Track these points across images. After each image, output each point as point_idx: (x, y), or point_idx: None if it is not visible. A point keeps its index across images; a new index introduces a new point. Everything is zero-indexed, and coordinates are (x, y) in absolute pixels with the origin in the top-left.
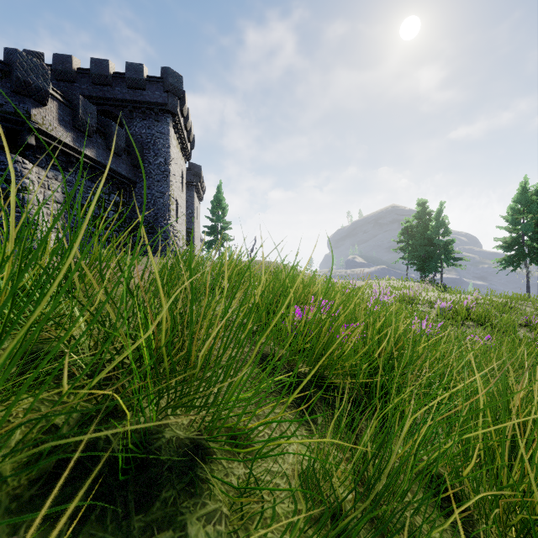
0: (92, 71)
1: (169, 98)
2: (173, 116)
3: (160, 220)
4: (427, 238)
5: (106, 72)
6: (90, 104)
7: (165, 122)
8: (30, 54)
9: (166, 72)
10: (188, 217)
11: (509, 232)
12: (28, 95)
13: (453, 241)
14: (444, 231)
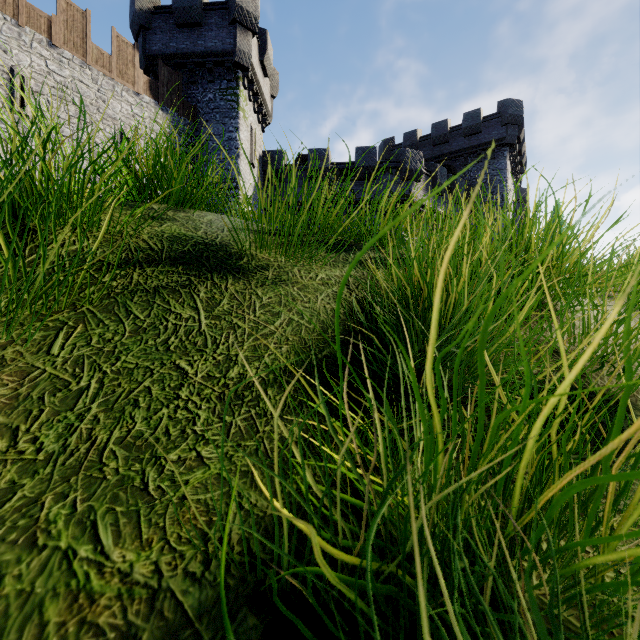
0: (432, 136)
1: (507, 131)
2: (510, 147)
3: None
4: None
5: (444, 131)
6: (443, 168)
7: (501, 157)
8: (387, 142)
9: (505, 105)
10: None
11: None
12: (410, 179)
13: None
14: None
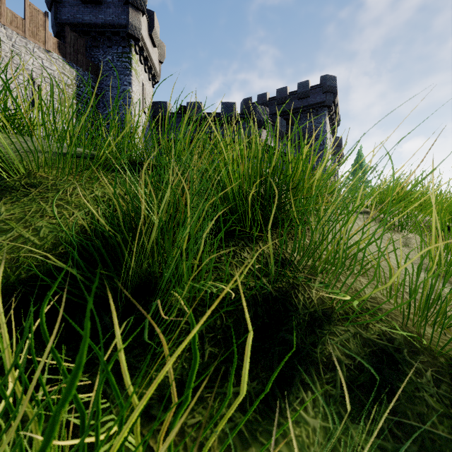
0: (277, 98)
1: (326, 97)
2: (328, 108)
3: None
4: None
5: (285, 95)
6: (283, 120)
7: (322, 114)
8: (246, 100)
9: (325, 79)
10: None
11: None
12: (259, 127)
13: None
14: None
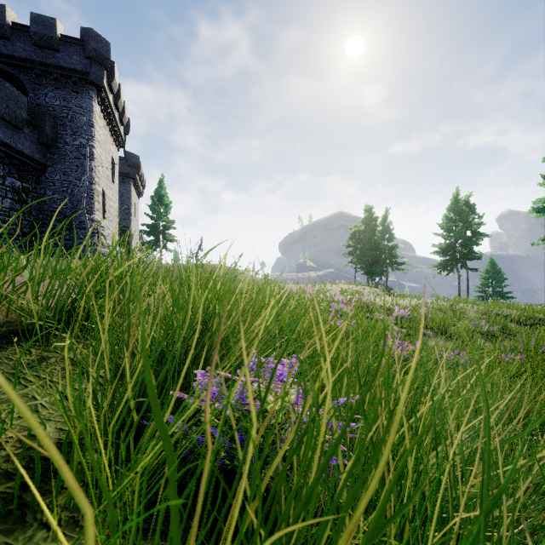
0: None
1: (92, 66)
2: (98, 89)
3: (79, 214)
4: (374, 243)
5: (1, 20)
6: None
7: (86, 95)
8: None
9: (88, 34)
10: (124, 213)
11: (444, 239)
12: None
13: (397, 246)
14: (389, 236)
